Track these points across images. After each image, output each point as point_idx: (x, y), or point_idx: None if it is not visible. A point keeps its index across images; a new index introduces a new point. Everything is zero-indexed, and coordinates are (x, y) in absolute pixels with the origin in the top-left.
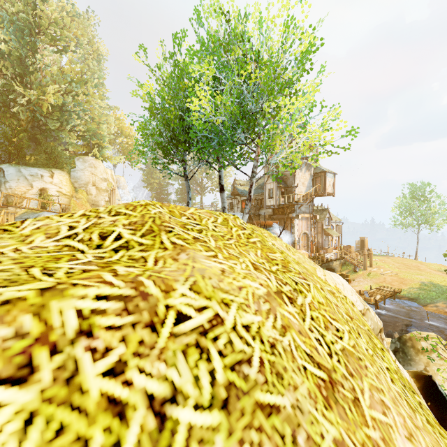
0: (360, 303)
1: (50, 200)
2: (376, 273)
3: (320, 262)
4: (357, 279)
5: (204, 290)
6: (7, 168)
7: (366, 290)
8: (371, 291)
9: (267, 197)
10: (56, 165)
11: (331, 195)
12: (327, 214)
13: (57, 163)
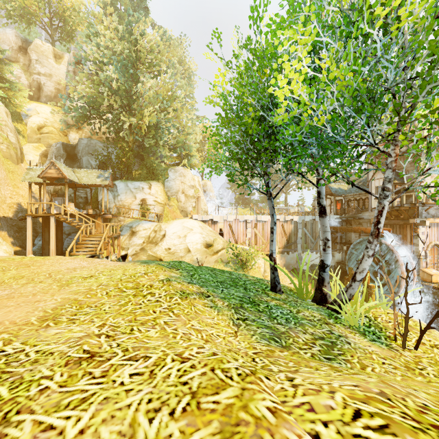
0: None
1: (148, 209)
2: None
3: None
4: None
5: None
6: (119, 184)
7: None
8: None
9: (373, 197)
10: (153, 178)
11: None
12: None
13: (154, 176)
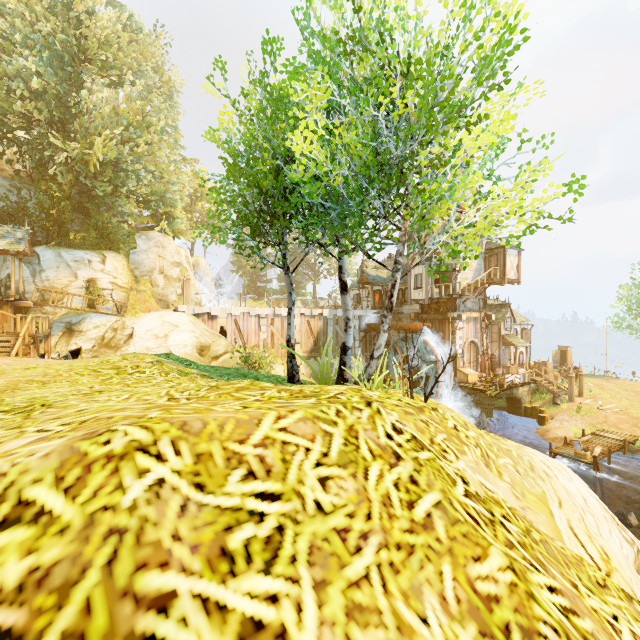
0: (626, 547)
1: (100, 295)
2: (591, 407)
3: (498, 389)
4: (558, 417)
5: None
6: (43, 252)
7: (575, 436)
8: (585, 439)
9: (412, 287)
10: (109, 246)
11: (514, 282)
12: (507, 313)
13: (111, 243)
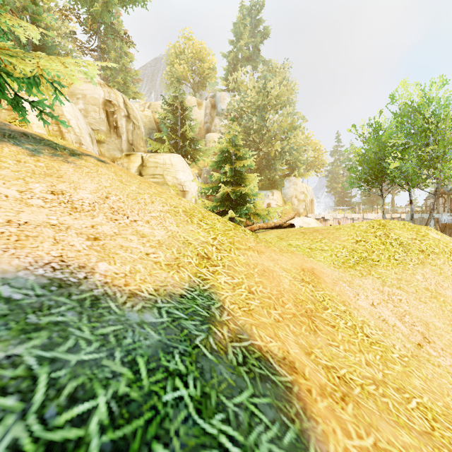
0: None
1: None
2: None
3: None
4: None
5: (396, 235)
6: None
7: None
8: None
9: None
10: (274, 187)
11: None
12: None
13: (274, 186)
